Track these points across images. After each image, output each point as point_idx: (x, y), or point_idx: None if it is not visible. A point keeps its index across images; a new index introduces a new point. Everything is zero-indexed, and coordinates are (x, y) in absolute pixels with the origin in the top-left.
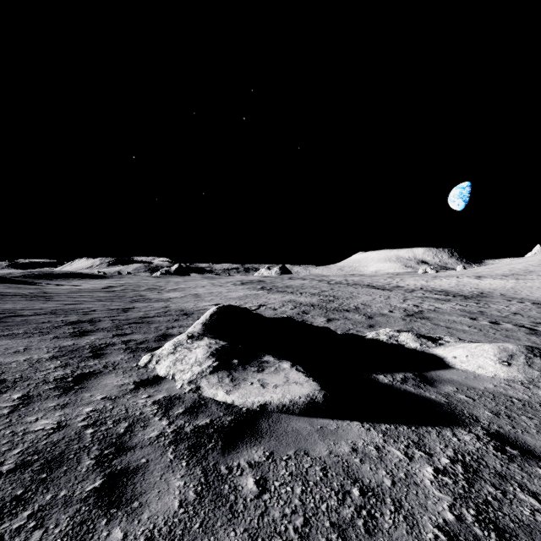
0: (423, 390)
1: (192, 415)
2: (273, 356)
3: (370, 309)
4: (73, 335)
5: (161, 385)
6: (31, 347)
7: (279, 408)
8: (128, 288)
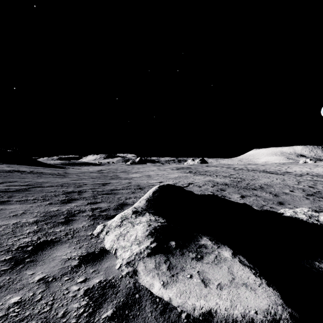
0: None
1: None
2: (210, 238)
3: (273, 189)
4: (62, 202)
5: (101, 263)
6: (28, 211)
7: None
8: (111, 171)
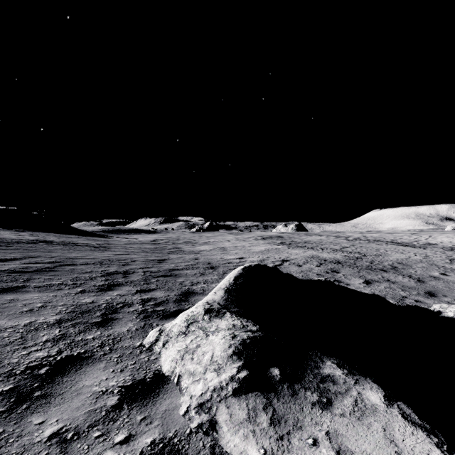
0: None
1: None
2: (337, 362)
3: (413, 270)
4: (99, 288)
5: (156, 402)
6: (49, 303)
7: None
8: (170, 241)
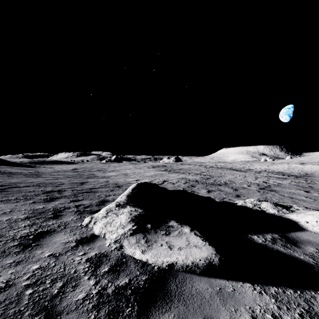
0: (291, 250)
1: (114, 274)
2: (176, 221)
3: (235, 184)
4: (45, 200)
5: (94, 243)
6: (15, 209)
7: (183, 268)
8: (86, 170)
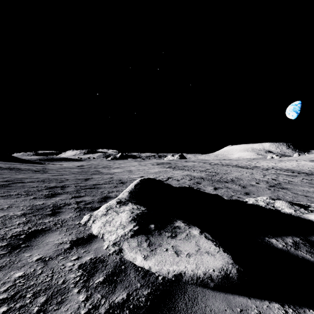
0: None
1: (110, 286)
2: (183, 221)
3: (242, 181)
4: (46, 196)
5: (91, 245)
6: (13, 205)
7: (193, 280)
8: (92, 166)
